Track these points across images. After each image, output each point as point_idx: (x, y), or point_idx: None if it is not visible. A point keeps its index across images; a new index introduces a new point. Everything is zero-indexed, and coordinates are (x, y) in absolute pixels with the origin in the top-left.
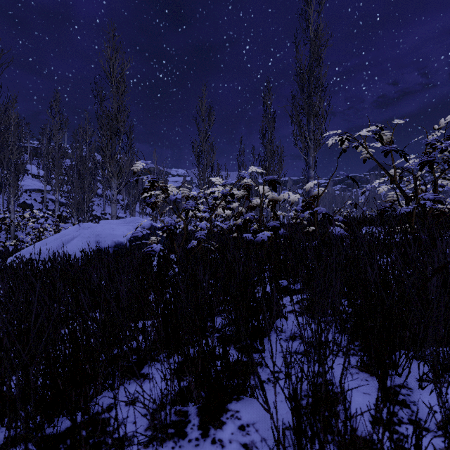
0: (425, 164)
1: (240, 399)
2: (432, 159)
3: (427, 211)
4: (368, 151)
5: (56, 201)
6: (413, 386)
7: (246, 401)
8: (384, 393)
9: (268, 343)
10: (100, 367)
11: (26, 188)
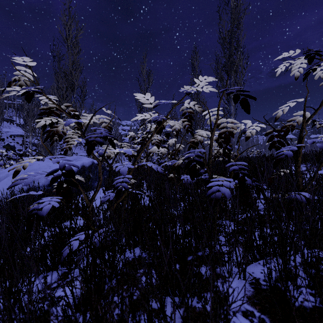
0: None
1: None
2: None
3: None
4: None
5: (30, 143)
6: None
7: None
8: None
9: None
10: None
11: (11, 133)
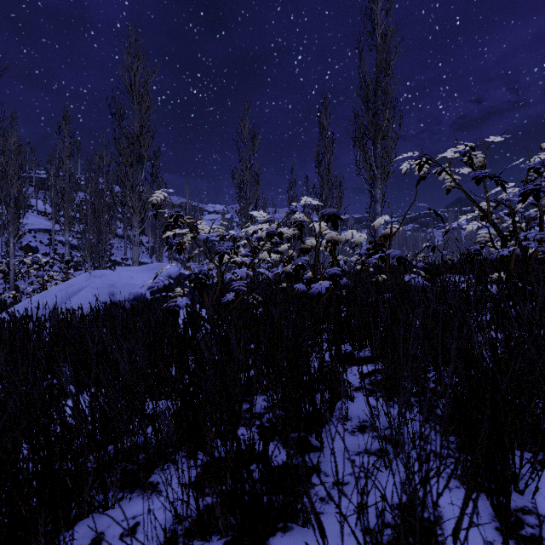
0: (529, 193)
1: (287, 529)
2: (538, 188)
3: (530, 254)
4: (453, 178)
5: (66, 243)
6: (544, 511)
7: (297, 532)
8: (501, 522)
9: (328, 436)
10: (86, 477)
11: (30, 227)
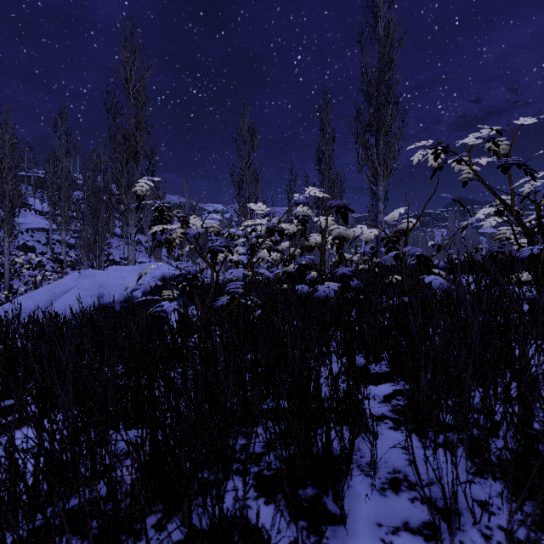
0: None
1: None
2: None
3: None
4: (472, 169)
5: (62, 242)
6: None
7: None
8: None
9: (350, 497)
10: None
11: (27, 226)
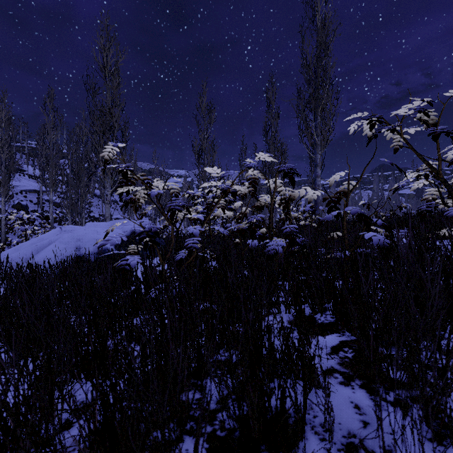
0: None
1: None
2: None
3: None
4: (403, 137)
5: (50, 202)
6: None
7: None
8: None
9: None
10: None
11: (22, 188)
